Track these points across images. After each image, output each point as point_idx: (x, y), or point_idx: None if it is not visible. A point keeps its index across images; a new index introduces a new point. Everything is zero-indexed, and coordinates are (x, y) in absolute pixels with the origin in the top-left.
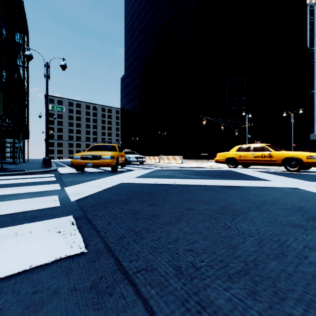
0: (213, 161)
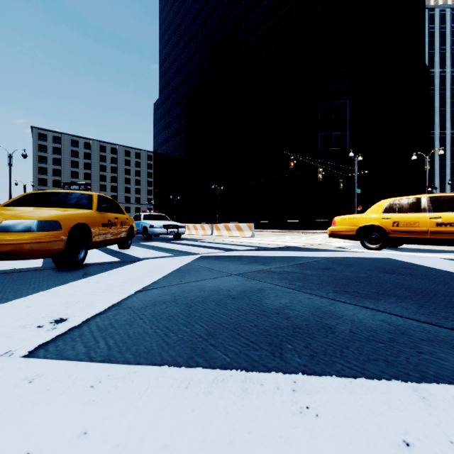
0: (300, 232)
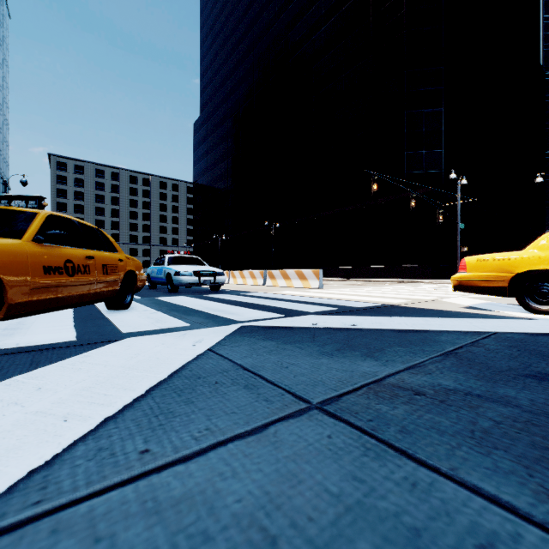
0: (381, 281)
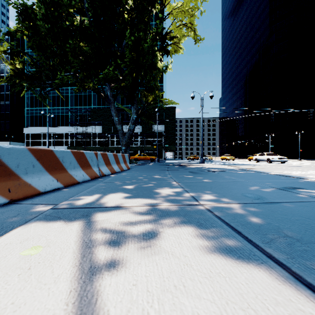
0: None
